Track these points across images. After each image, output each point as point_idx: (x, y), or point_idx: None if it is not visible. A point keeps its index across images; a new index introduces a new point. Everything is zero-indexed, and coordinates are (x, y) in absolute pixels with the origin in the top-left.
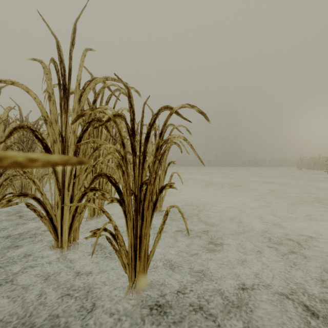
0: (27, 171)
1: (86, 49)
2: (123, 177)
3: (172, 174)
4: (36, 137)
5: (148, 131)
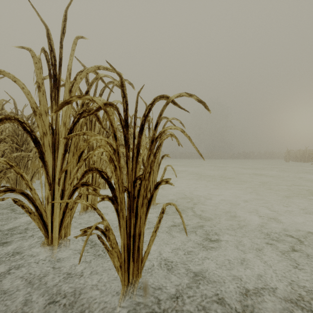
0: (14, 165)
1: (77, 37)
2: (115, 172)
3: (166, 167)
4: (24, 129)
5: (142, 122)
